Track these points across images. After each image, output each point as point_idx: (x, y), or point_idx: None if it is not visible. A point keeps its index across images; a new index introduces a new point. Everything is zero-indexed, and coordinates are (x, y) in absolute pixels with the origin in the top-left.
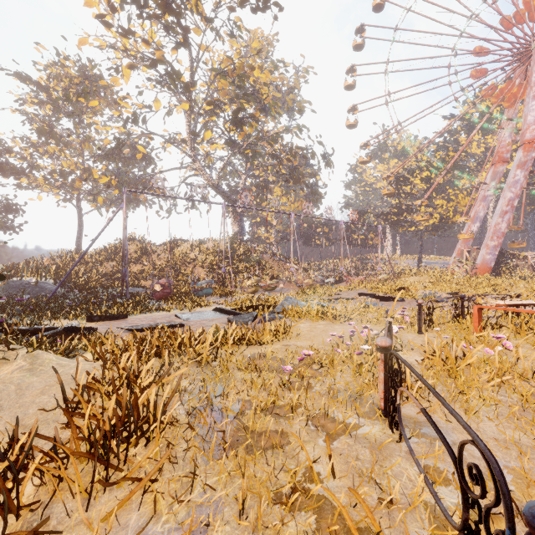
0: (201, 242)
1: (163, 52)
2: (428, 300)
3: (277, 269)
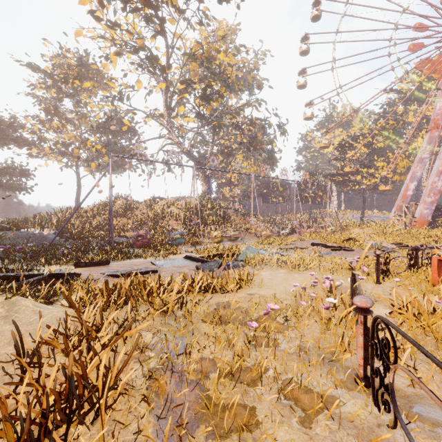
0: (175, 200)
1: (143, 40)
2: (385, 251)
3: (239, 222)
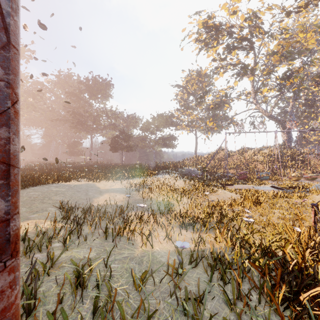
0: (259, 149)
1: (239, 59)
2: None
3: None
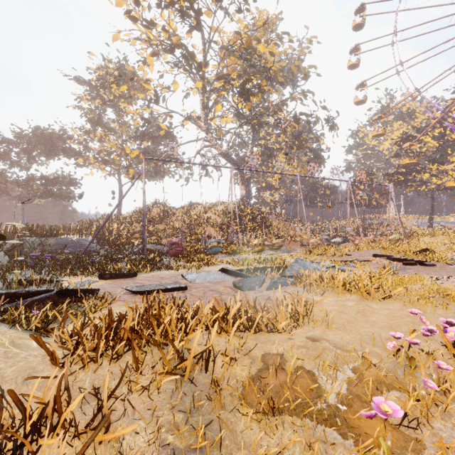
0: (212, 205)
1: (179, 37)
2: None
3: (281, 229)
